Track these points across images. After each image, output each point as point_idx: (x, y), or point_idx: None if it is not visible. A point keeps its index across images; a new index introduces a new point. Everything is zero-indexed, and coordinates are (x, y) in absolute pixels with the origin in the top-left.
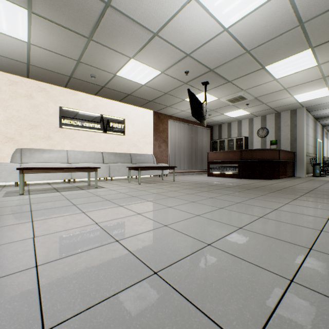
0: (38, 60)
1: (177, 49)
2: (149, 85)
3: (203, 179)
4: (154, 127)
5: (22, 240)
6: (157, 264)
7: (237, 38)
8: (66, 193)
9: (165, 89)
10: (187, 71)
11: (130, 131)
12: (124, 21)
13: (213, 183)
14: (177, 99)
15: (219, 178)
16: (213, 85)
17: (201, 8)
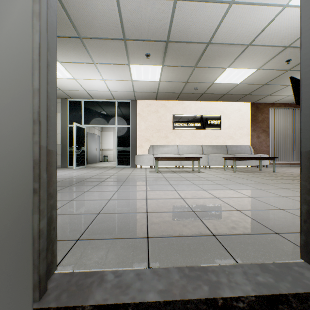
0: (162, 89)
1: (273, 46)
2: (245, 82)
3: None
4: (251, 118)
5: (171, 190)
6: (239, 208)
7: None
8: (180, 174)
9: (263, 81)
10: (288, 60)
11: (225, 126)
12: (220, 47)
13: None
14: (279, 87)
15: None
16: None
17: (297, 8)
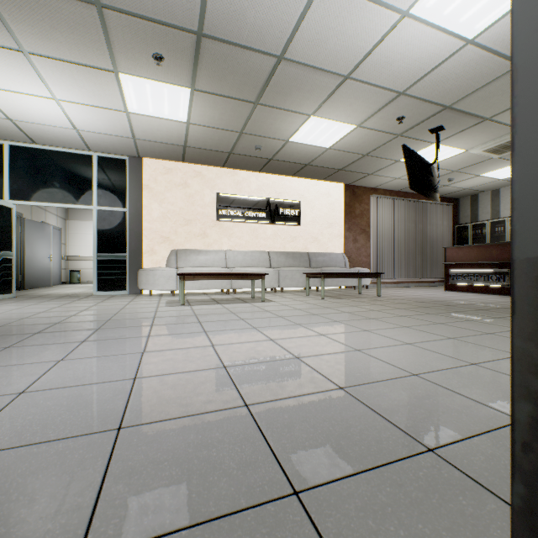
0: (195, 140)
1: (382, 88)
2: (338, 147)
3: (435, 295)
4: (346, 210)
5: (203, 347)
6: (343, 382)
7: (494, 49)
8: (228, 306)
9: (364, 149)
10: (401, 117)
11: (307, 219)
12: (301, 72)
13: (452, 302)
14: (385, 162)
15: (468, 294)
16: (453, 130)
17: (421, 24)
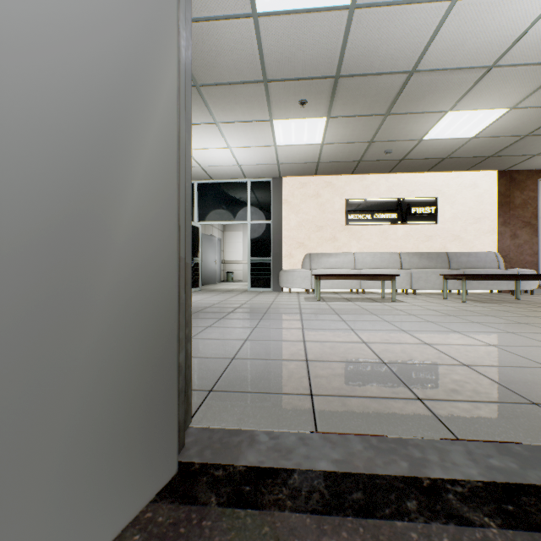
0: (327, 156)
1: None
2: (484, 134)
3: None
4: (499, 201)
5: (345, 329)
6: (468, 362)
7: None
8: (359, 303)
9: (523, 130)
10: None
11: (446, 216)
12: (435, 77)
13: None
14: None
15: None
16: None
17: None
